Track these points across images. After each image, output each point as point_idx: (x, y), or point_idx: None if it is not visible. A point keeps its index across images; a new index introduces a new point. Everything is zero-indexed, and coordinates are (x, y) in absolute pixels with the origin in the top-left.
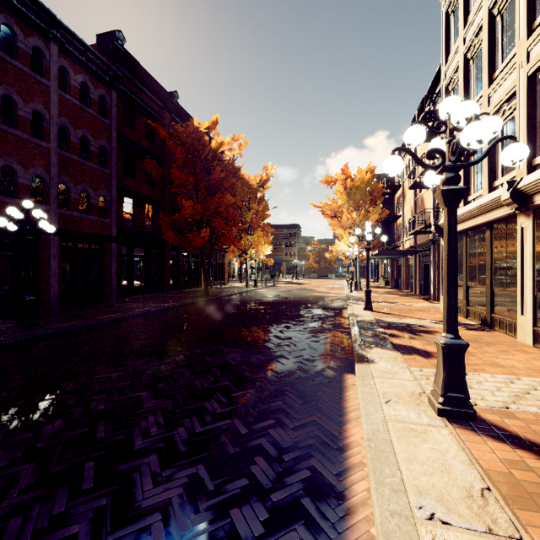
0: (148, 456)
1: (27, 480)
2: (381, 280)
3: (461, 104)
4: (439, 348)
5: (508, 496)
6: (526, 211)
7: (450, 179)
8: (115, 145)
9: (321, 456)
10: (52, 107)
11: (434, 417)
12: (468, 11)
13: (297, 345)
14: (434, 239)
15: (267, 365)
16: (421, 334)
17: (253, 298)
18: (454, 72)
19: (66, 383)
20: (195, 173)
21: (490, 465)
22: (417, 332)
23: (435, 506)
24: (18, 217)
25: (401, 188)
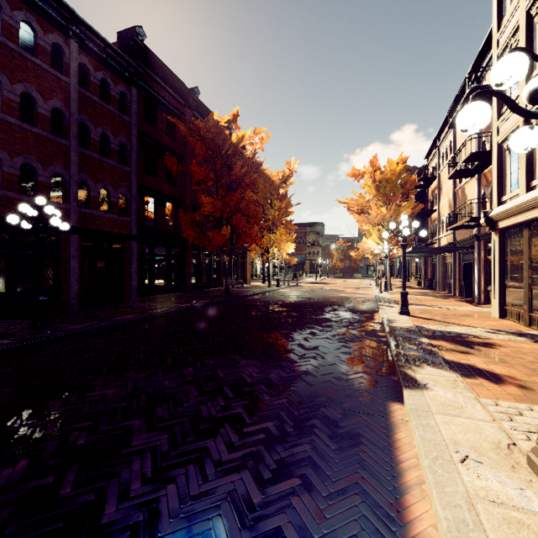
0: None
1: None
2: (413, 280)
3: None
4: None
5: None
6: None
7: None
8: (135, 142)
9: None
10: (72, 104)
11: None
12: None
13: (325, 358)
14: (479, 234)
15: (290, 385)
16: (478, 347)
17: (275, 298)
18: (511, 35)
19: (53, 402)
20: (215, 169)
21: None
22: (472, 345)
23: None
24: (32, 214)
25: (436, 180)
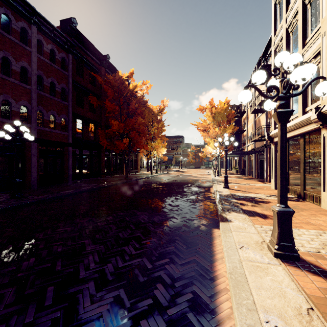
0: (88, 283)
1: (10, 299)
2: (233, 169)
3: (291, 55)
4: (274, 214)
5: (325, 314)
6: (326, 126)
7: (282, 104)
8: (71, 87)
9: (199, 284)
10: (33, 64)
11: (272, 258)
12: (289, 2)
13: (182, 210)
14: (266, 144)
15: (164, 223)
16: (260, 203)
17: (155, 180)
18: (280, 40)
19: (38, 234)
20: (119, 104)
21: (311, 291)
22: (257, 202)
23: (277, 321)
24: (12, 131)
25: (245, 113)
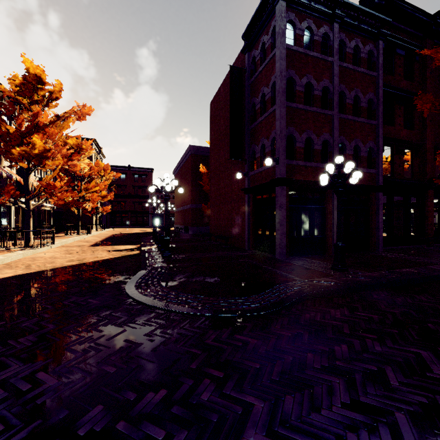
0: None
1: None
2: None
3: None
4: None
5: None
6: None
7: None
8: (381, 94)
9: None
10: (334, 79)
11: None
12: None
13: None
14: None
15: None
16: None
17: None
18: None
19: None
20: None
21: None
22: None
23: None
24: (330, 173)
25: None
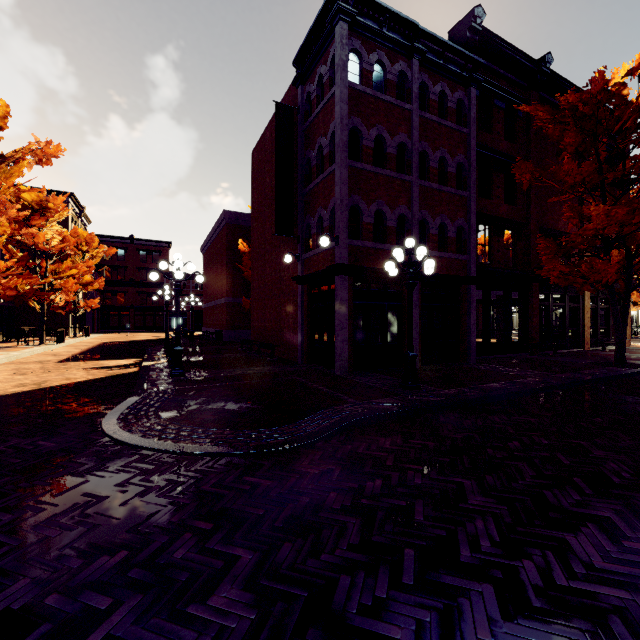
0: None
1: None
2: None
3: None
4: None
5: None
6: None
7: None
8: (473, 158)
9: None
10: (414, 133)
11: None
12: None
13: None
14: None
15: None
16: None
17: None
18: None
19: (573, 538)
20: (598, 160)
21: None
22: None
23: None
24: (400, 260)
25: None
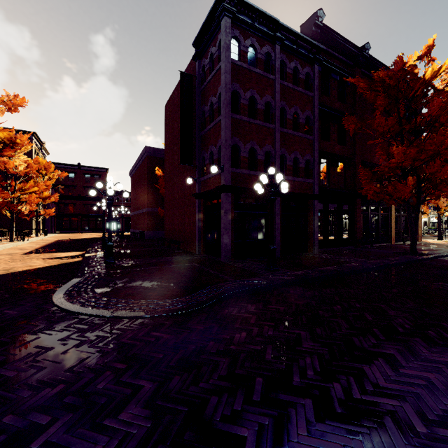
0: None
1: None
2: None
3: None
4: None
5: None
6: None
7: None
8: (316, 113)
9: None
10: (276, 95)
11: None
12: None
13: None
14: None
15: None
16: None
17: None
18: None
19: (368, 368)
20: (399, 116)
21: None
22: None
23: None
24: (265, 182)
25: None
